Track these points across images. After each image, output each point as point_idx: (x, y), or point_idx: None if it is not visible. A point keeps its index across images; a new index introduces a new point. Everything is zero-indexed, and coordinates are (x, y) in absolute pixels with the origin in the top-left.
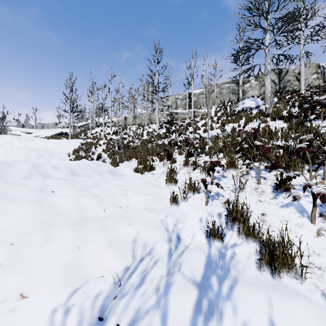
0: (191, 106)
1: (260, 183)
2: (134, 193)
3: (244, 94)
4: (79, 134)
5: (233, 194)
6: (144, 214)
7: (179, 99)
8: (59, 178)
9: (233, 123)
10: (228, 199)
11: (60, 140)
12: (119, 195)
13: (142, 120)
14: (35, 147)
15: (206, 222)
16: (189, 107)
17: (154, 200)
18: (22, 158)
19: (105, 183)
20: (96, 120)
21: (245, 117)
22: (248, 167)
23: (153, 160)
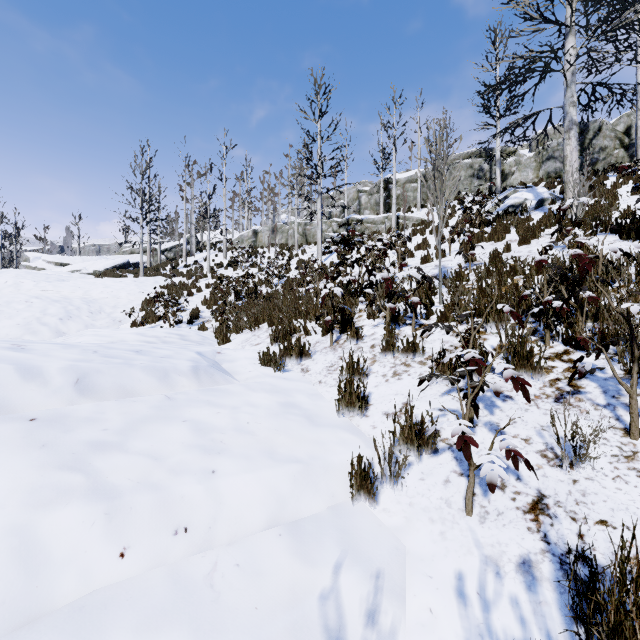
0: (390, 206)
1: (638, 433)
2: (239, 463)
3: (503, 180)
4: (161, 267)
5: (553, 471)
6: (264, 559)
7: (364, 193)
8: (18, 414)
9: (489, 242)
10: (543, 493)
11: (120, 279)
12: (188, 479)
13: (288, 236)
14: (63, 296)
15: (483, 605)
16: (385, 208)
17: (300, 485)
18: (29, 321)
19: (162, 420)
20: (197, 238)
21: (518, 229)
22: (569, 366)
23: (307, 330)
